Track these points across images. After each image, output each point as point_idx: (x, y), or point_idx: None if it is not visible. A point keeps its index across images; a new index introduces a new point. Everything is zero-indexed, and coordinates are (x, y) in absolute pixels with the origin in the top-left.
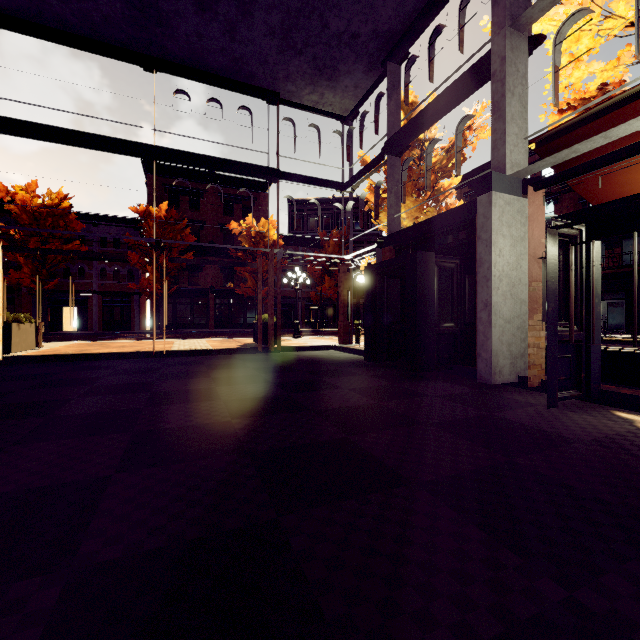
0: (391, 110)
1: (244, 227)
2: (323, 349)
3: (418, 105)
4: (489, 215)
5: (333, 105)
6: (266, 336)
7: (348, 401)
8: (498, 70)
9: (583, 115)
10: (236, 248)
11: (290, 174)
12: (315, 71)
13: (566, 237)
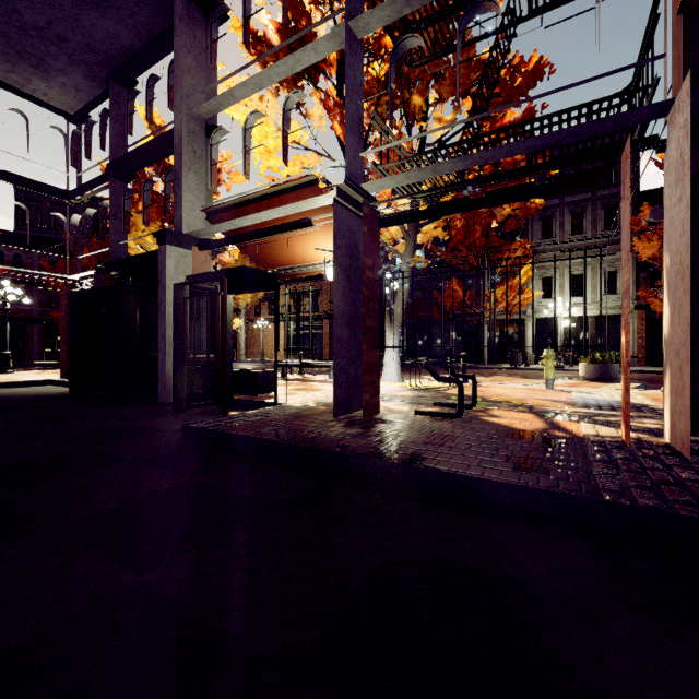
0: (116, 132)
1: None
2: (35, 385)
3: (142, 139)
4: (165, 264)
5: (49, 96)
6: None
7: None
8: (178, 146)
9: (226, 204)
10: None
11: None
12: (11, 50)
13: (207, 290)
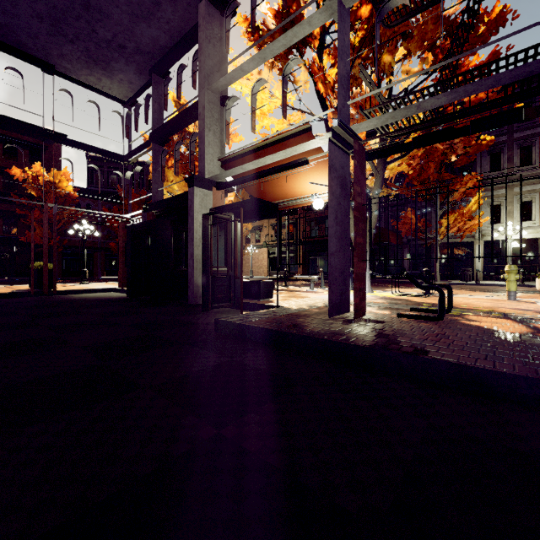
0: (156, 110)
1: (30, 174)
2: (103, 291)
3: (173, 113)
4: (193, 201)
5: (112, 90)
6: (41, 281)
7: (82, 320)
8: (201, 113)
9: (237, 153)
10: (21, 194)
11: (67, 139)
12: (90, 60)
13: (224, 219)
